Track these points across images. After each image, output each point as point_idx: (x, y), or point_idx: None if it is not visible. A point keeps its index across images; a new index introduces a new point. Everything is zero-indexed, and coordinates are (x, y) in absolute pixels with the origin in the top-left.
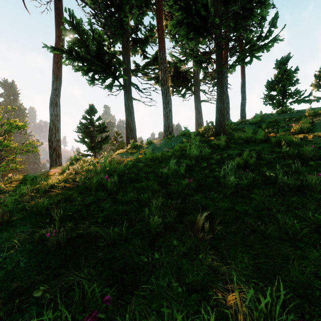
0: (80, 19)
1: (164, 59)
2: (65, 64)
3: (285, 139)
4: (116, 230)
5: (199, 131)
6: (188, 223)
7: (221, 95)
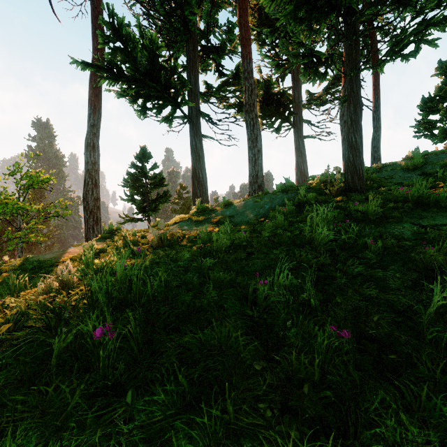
0: (123, 18)
1: (249, 72)
2: (108, 91)
3: None
4: None
5: (311, 184)
6: None
7: (356, 118)
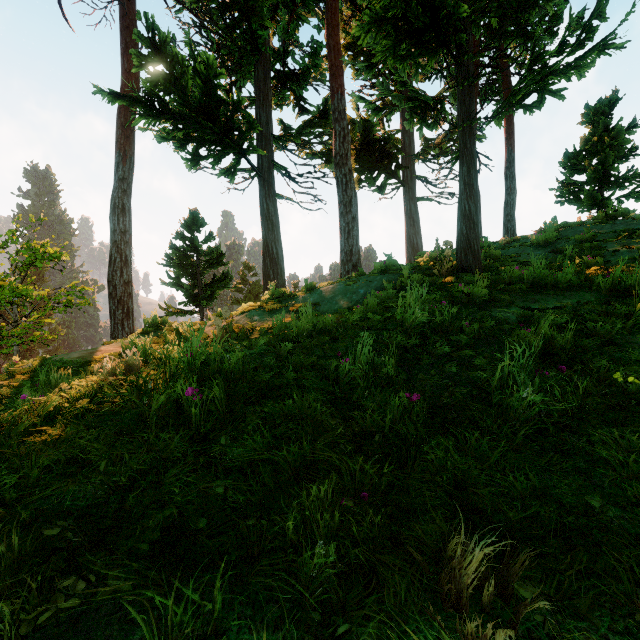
0: (168, 33)
1: (341, 111)
2: (143, 130)
3: (634, 281)
4: (190, 597)
5: (418, 263)
6: (422, 559)
7: (470, 182)
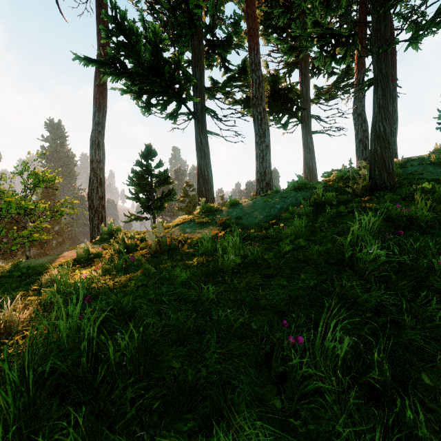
0: (126, 10)
1: (257, 64)
2: (114, 89)
3: None
4: None
5: (327, 181)
6: None
7: (385, 104)
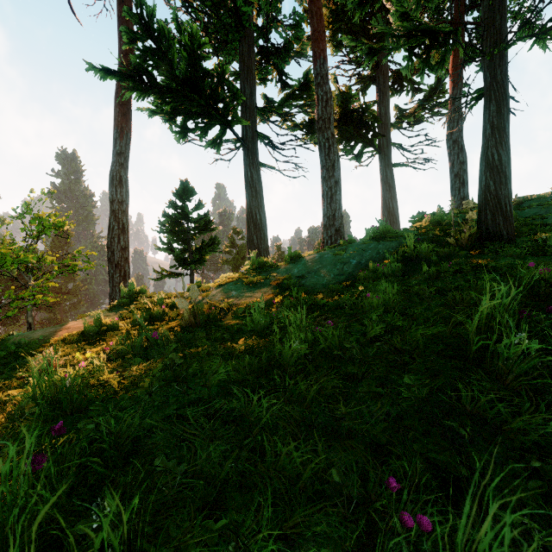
0: (154, 6)
1: (324, 76)
2: (141, 110)
3: None
4: None
5: (418, 227)
6: None
7: (501, 124)
